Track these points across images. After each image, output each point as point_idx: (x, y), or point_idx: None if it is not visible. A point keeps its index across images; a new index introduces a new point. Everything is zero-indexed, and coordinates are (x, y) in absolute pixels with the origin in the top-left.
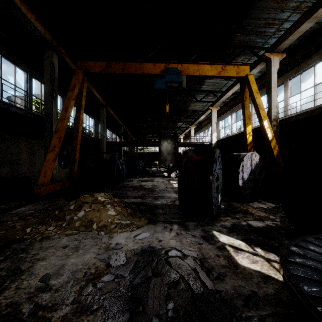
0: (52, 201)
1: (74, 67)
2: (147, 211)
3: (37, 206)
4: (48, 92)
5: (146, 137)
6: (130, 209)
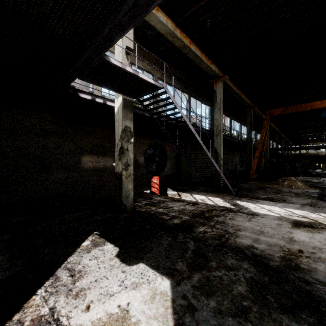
0: (258, 181)
1: (256, 109)
2: (318, 187)
3: (254, 182)
4: (248, 130)
5: (304, 136)
6: (307, 185)
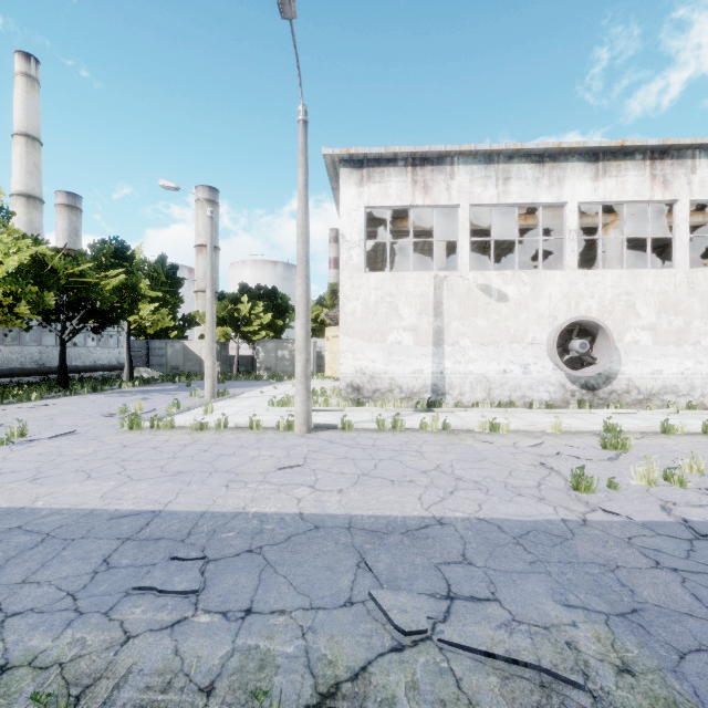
0: None
1: None
2: None
3: None
4: None
5: None
6: None
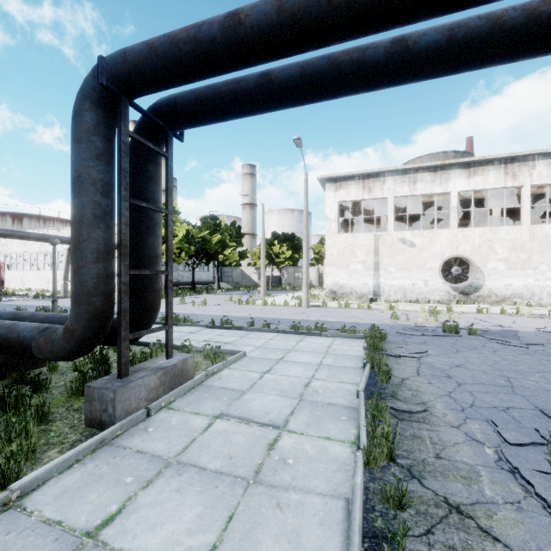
0: None
1: None
2: None
3: None
4: None
5: None
6: None
